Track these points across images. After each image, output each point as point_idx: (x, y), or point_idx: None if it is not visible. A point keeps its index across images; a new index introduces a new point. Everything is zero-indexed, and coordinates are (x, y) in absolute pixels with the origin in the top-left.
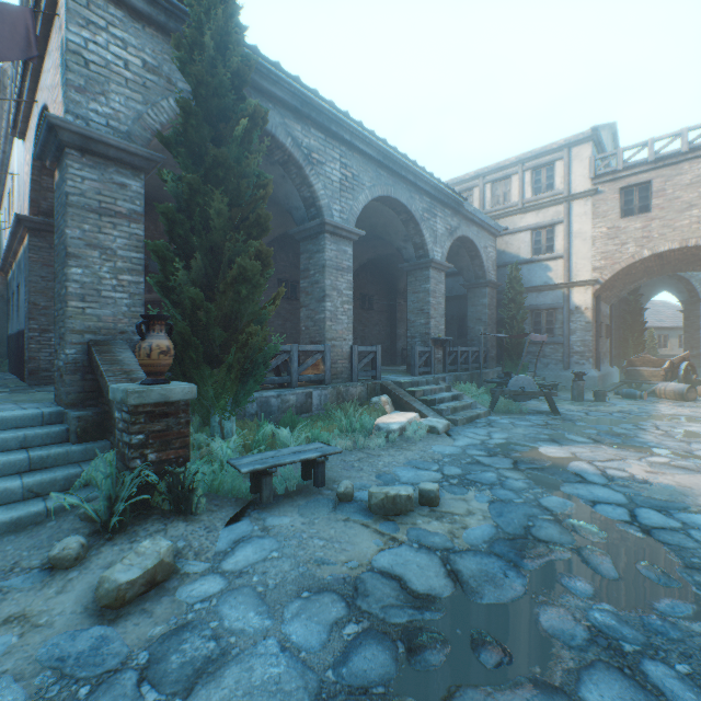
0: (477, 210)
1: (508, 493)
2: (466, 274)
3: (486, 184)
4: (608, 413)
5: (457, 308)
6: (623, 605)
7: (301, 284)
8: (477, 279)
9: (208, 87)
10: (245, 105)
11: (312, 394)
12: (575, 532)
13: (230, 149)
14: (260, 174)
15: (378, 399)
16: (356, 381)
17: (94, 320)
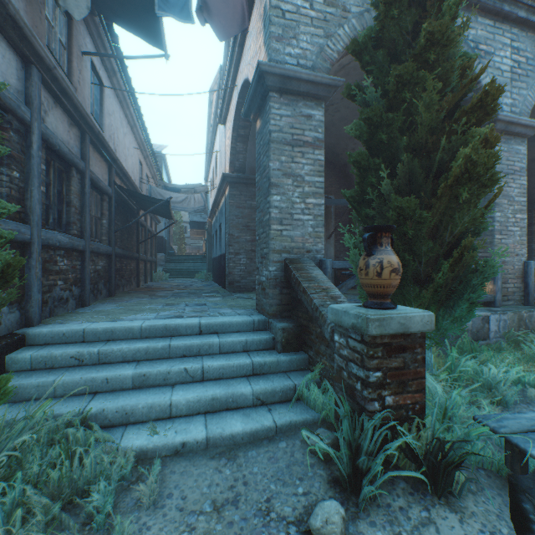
0: None
1: None
2: None
3: None
4: None
5: None
6: None
7: None
8: None
9: None
10: None
11: (488, 319)
12: None
13: None
14: (460, 56)
15: None
16: (531, 304)
17: (288, 241)
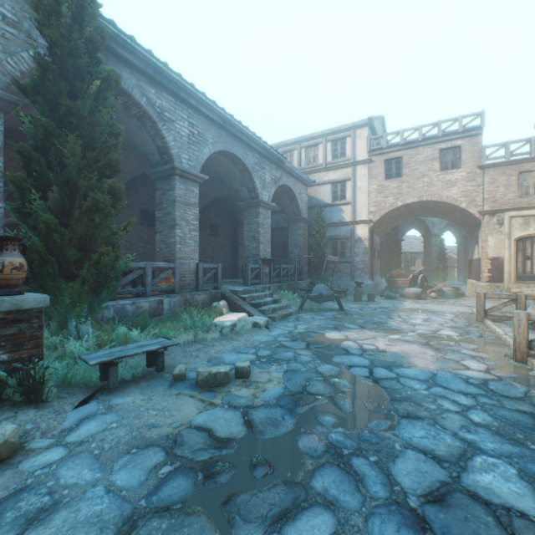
0: (294, 167)
1: (298, 365)
2: (287, 212)
3: (302, 148)
4: (374, 309)
5: (282, 236)
6: (351, 427)
7: (156, 214)
8: (295, 216)
9: (64, 48)
10: (99, 68)
11: (163, 301)
12: (334, 386)
13: (85, 102)
14: (114, 125)
15: (217, 303)
16: (201, 291)
17: None
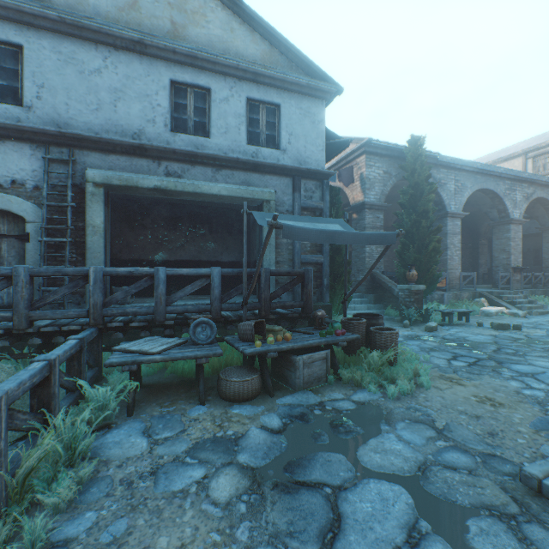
0: None
1: None
2: (540, 220)
3: None
4: None
5: (532, 243)
6: None
7: None
8: None
9: (418, 184)
10: (430, 187)
11: (443, 295)
12: None
13: (425, 204)
14: (432, 208)
15: (478, 299)
16: (463, 291)
17: (371, 264)
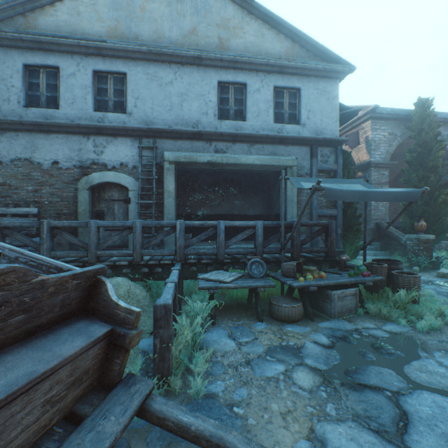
0: None
1: None
2: None
3: None
4: None
5: None
6: None
7: None
8: None
9: (426, 143)
10: (439, 144)
11: None
12: None
13: (433, 160)
14: (440, 163)
15: None
16: None
17: (376, 216)
